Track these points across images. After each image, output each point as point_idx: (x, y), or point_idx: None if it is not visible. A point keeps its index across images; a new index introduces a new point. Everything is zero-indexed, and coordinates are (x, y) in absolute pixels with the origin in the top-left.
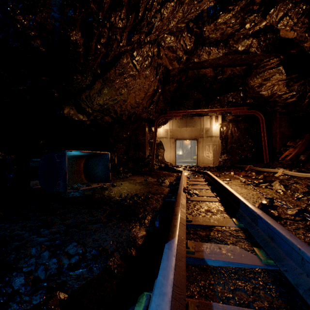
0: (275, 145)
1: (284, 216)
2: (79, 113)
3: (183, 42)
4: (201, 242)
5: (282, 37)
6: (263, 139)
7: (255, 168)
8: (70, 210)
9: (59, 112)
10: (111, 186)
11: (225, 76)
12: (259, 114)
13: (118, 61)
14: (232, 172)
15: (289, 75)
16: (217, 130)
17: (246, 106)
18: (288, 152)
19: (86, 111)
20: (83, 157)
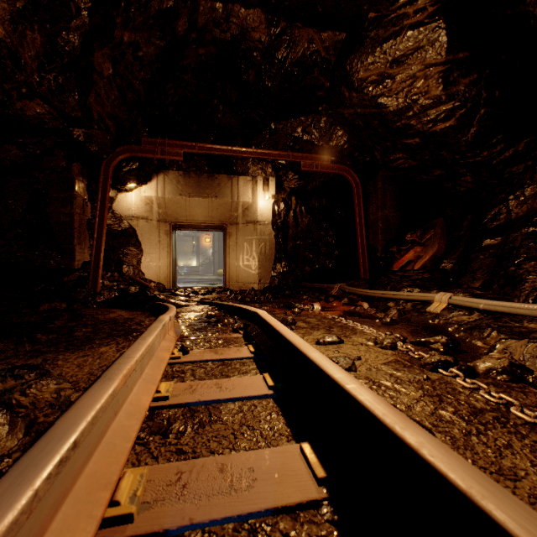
0: (375, 243)
1: None
2: None
3: None
4: None
5: None
6: (359, 228)
7: (355, 290)
8: None
9: None
10: None
11: (295, 55)
12: (352, 175)
13: None
14: (316, 304)
15: (454, 52)
16: (268, 208)
17: (330, 154)
18: (414, 255)
19: None
20: None
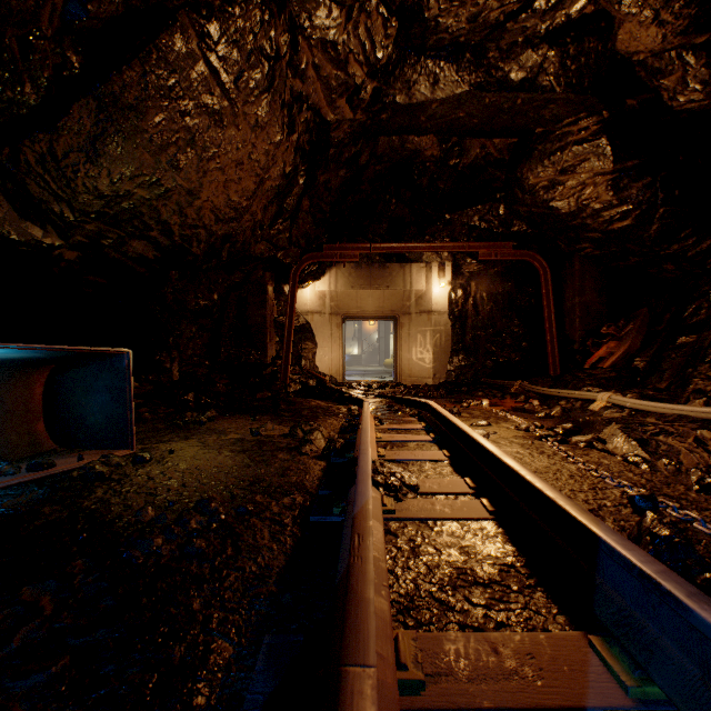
0: (572, 334)
1: None
2: (26, 219)
3: (367, 34)
4: None
5: (618, 50)
6: (547, 319)
7: (534, 388)
8: None
9: None
10: (130, 463)
11: (467, 160)
12: (539, 260)
13: (152, 40)
14: (485, 400)
15: (622, 162)
16: (443, 296)
17: (512, 240)
18: (606, 351)
19: (53, 214)
20: (40, 366)
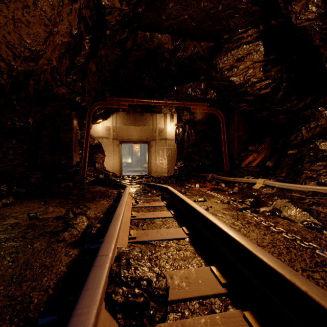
0: (233, 151)
1: None
2: None
3: None
4: None
5: None
6: (223, 143)
7: (219, 177)
8: None
9: None
10: None
11: (186, 54)
12: (219, 113)
13: None
14: (197, 184)
15: (268, 56)
16: (173, 131)
17: (207, 102)
18: (252, 158)
19: None
20: None
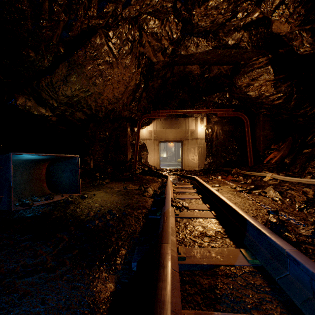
0: (259, 148)
1: (299, 238)
2: (39, 106)
3: (169, 29)
4: (206, 312)
5: (273, 32)
6: (248, 142)
7: (241, 171)
8: (1, 245)
9: (10, 102)
10: (80, 198)
11: (212, 75)
12: (244, 116)
13: (88, 40)
14: (219, 176)
15: (277, 76)
16: (203, 132)
17: (232, 108)
18: (273, 155)
19: (49, 104)
20: (45, 161)
